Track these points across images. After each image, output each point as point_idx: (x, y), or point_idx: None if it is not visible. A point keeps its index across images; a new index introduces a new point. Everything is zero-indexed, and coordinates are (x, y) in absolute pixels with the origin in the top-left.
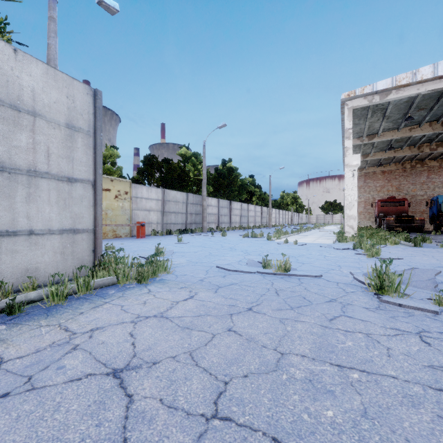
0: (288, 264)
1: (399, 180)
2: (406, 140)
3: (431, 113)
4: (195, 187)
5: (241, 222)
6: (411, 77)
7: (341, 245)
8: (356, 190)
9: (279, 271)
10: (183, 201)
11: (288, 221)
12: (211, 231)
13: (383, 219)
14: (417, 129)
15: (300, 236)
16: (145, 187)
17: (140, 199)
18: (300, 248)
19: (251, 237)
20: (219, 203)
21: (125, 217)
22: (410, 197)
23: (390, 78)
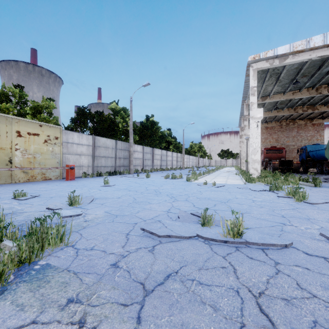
0: (243, 226)
1: (278, 134)
2: (287, 102)
3: (311, 80)
4: (124, 136)
5: (162, 165)
6: (305, 44)
7: (253, 186)
8: (259, 138)
9: (230, 236)
10: (113, 147)
11: (196, 164)
12: (137, 173)
13: (269, 162)
14: (298, 93)
15: (211, 177)
16: (76, 134)
17: (71, 144)
18: (220, 190)
19: (172, 178)
20: (143, 149)
21: (55, 160)
22: (285, 147)
23: (288, 44)
